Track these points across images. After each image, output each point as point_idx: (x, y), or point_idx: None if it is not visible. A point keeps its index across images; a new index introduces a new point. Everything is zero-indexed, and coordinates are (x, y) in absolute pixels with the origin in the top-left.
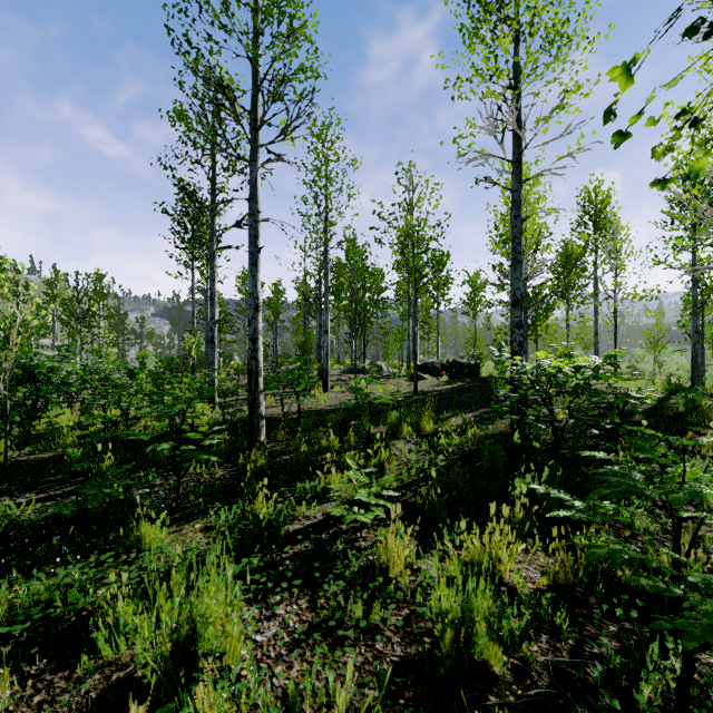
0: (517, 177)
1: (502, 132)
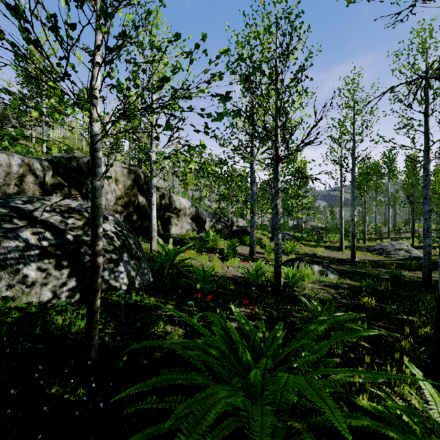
0: None
1: None
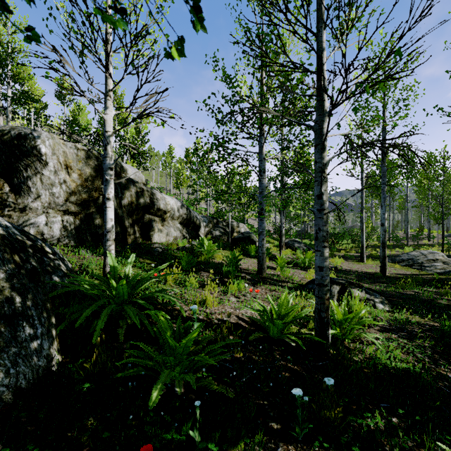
0: None
1: None
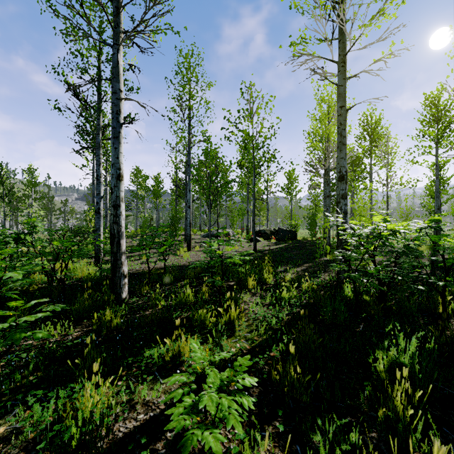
0: (342, 74)
1: (332, 33)
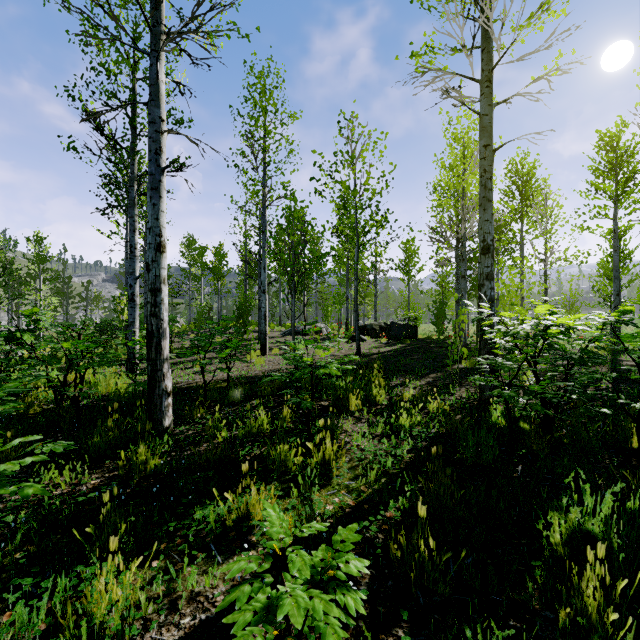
0: (487, 99)
1: (473, 38)
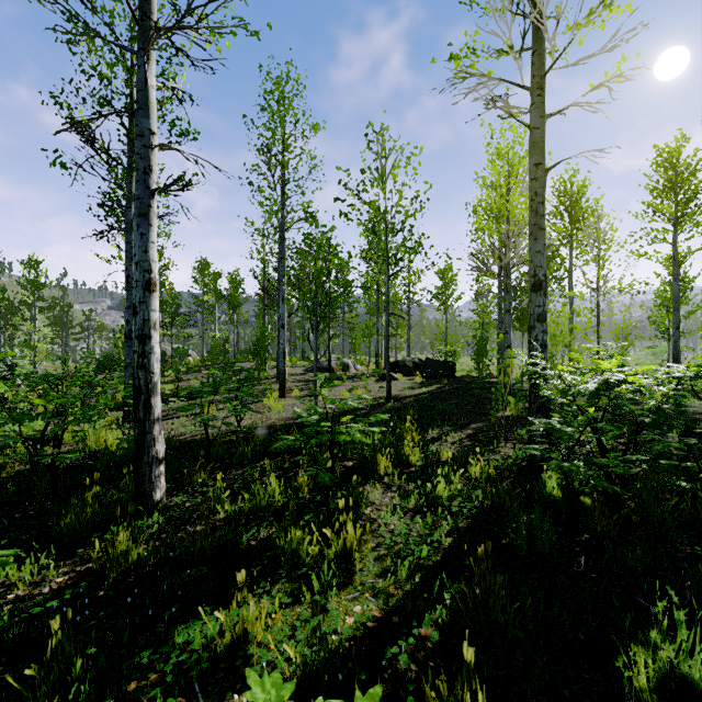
0: (539, 109)
1: (523, 38)
